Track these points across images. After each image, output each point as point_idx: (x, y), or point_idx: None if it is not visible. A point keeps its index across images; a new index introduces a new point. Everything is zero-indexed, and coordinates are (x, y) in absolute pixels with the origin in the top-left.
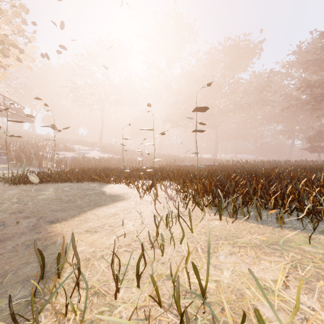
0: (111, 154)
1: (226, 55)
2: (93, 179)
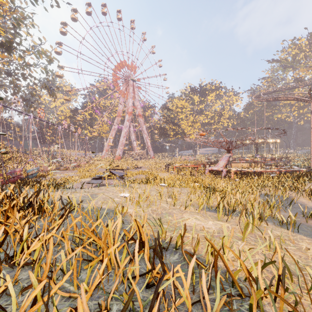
0: None
1: None
2: None
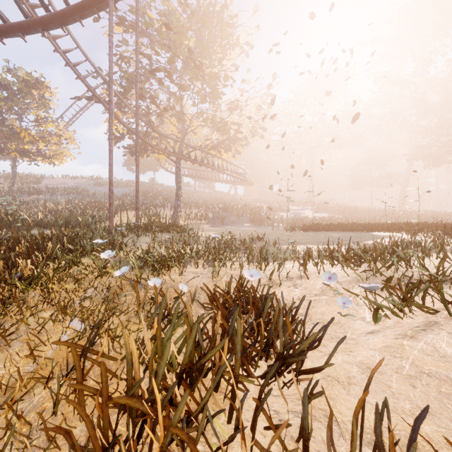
0: (328, 214)
1: None
2: (355, 229)
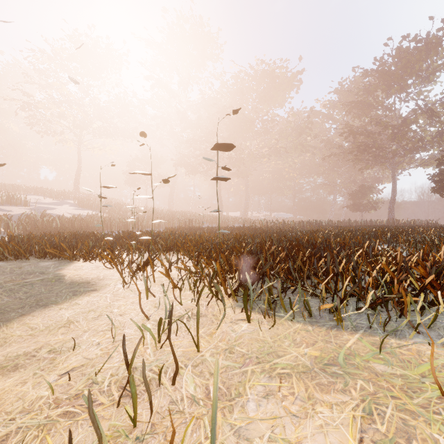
0: (94, 211)
1: (259, 83)
2: (47, 253)
